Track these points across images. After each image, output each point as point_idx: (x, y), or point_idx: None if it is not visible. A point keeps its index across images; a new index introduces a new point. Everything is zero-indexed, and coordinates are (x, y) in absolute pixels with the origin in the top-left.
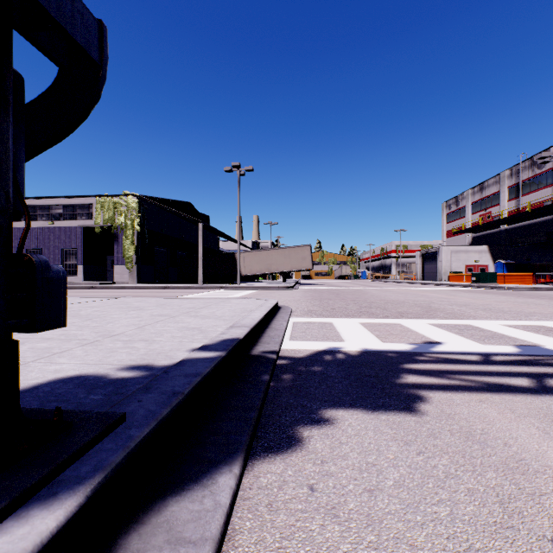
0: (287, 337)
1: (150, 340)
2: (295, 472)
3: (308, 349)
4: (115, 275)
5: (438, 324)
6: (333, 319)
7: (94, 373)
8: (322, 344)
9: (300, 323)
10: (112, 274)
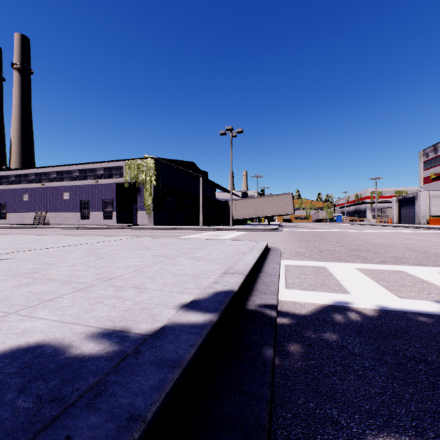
0: (282, 284)
1: (142, 286)
2: None
3: (309, 302)
4: (138, 219)
5: None
6: (325, 263)
7: (57, 341)
8: (324, 296)
9: (292, 267)
10: (137, 218)
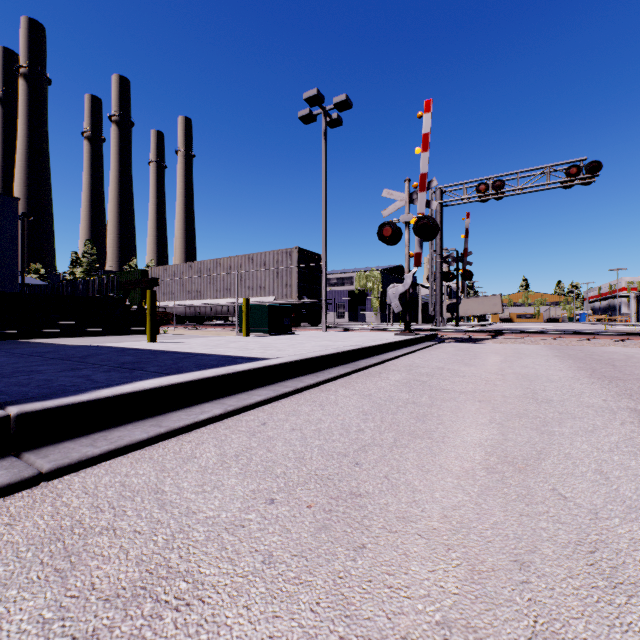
0: None
1: None
2: None
3: None
4: (366, 318)
5: None
6: None
7: None
8: None
9: None
10: (361, 317)
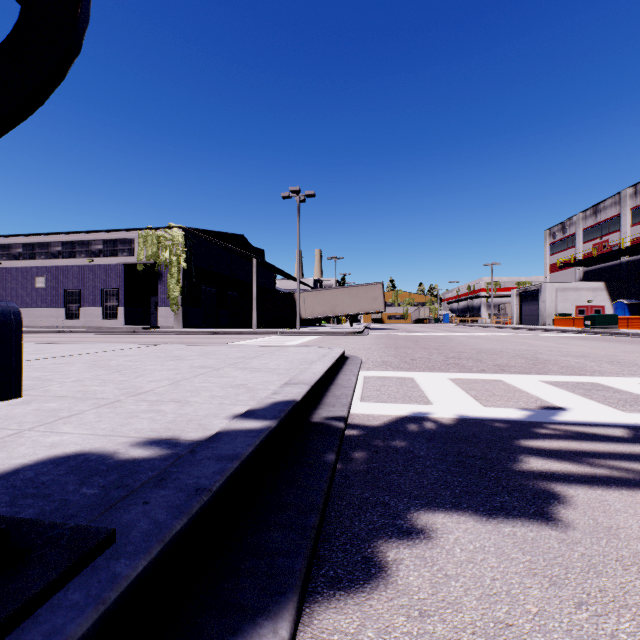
0: (357, 397)
1: (183, 400)
2: (379, 633)
3: (385, 414)
4: (159, 318)
5: (554, 382)
6: (414, 373)
7: (99, 450)
8: (403, 407)
9: (372, 378)
10: (156, 317)
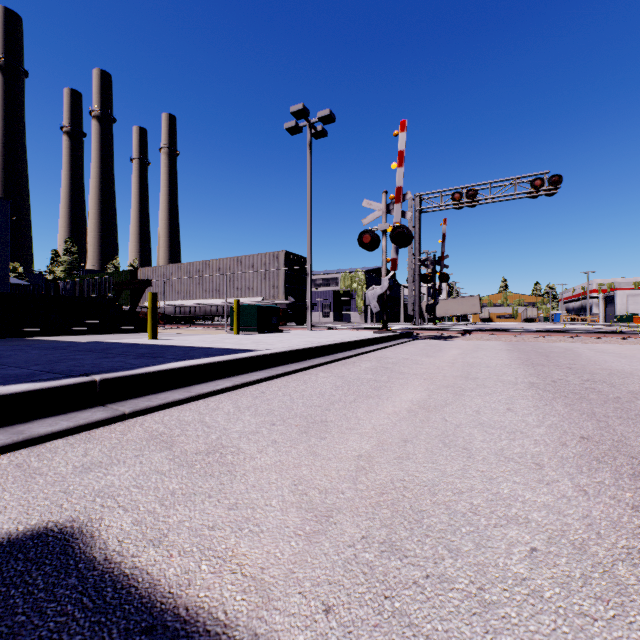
0: None
1: None
2: None
3: None
4: (351, 318)
5: None
6: None
7: None
8: None
9: None
10: (346, 317)
